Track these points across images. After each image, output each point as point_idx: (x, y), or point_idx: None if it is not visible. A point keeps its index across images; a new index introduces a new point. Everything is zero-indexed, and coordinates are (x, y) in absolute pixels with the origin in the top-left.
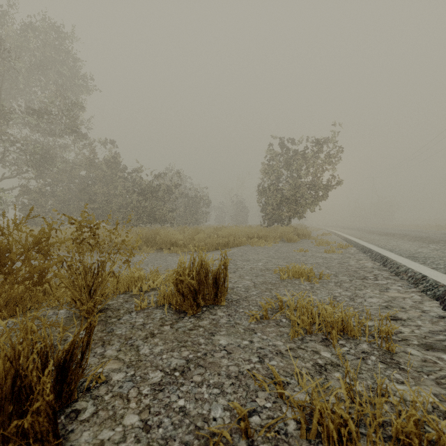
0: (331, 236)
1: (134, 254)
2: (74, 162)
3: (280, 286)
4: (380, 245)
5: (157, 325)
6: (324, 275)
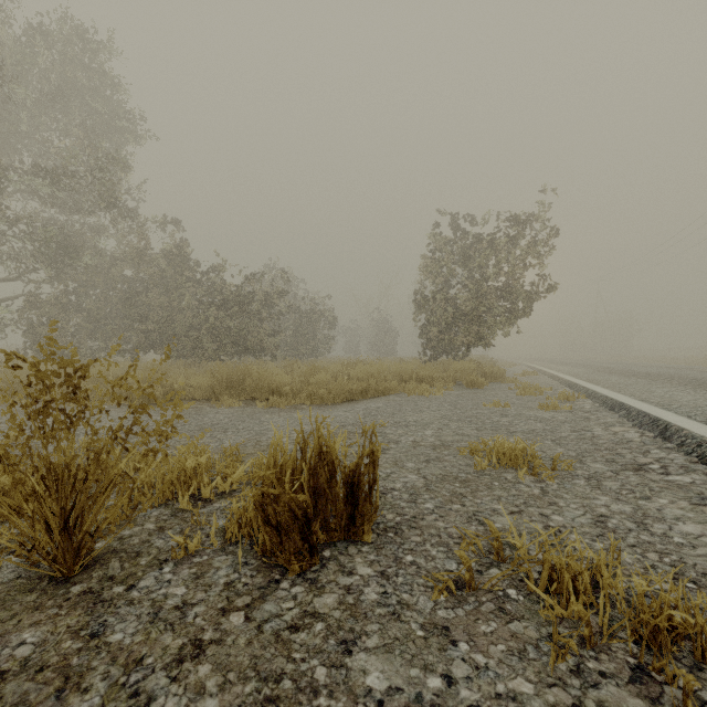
0: (538, 377)
1: (168, 436)
2: (114, 255)
3: (478, 486)
4: (637, 396)
5: (215, 608)
6: (561, 462)
